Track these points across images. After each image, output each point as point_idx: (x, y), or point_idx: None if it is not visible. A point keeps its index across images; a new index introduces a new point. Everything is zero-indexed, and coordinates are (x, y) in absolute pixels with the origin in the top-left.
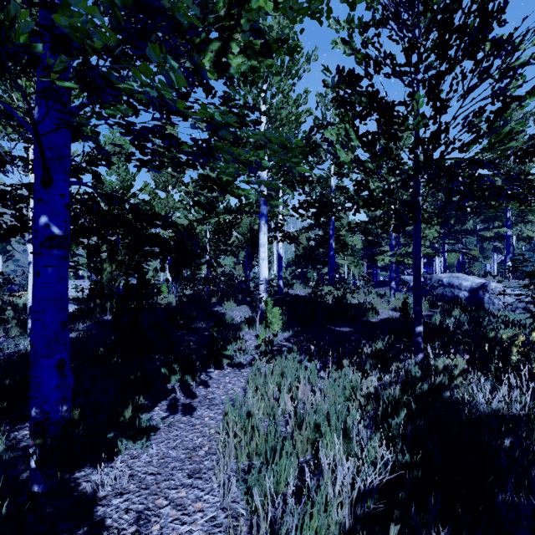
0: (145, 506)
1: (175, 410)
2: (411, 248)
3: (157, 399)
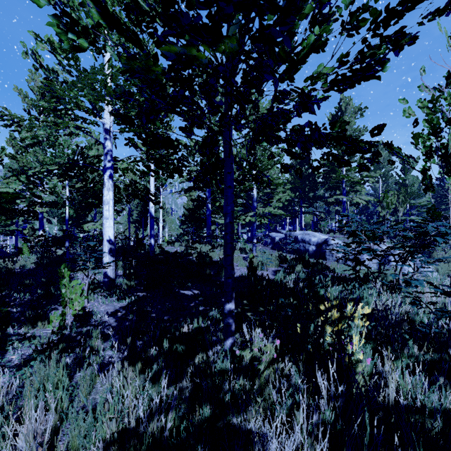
0: None
1: None
2: (267, 209)
3: None
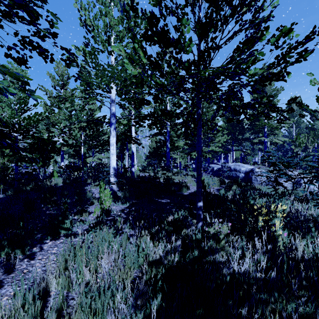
0: None
1: None
2: (211, 148)
3: None
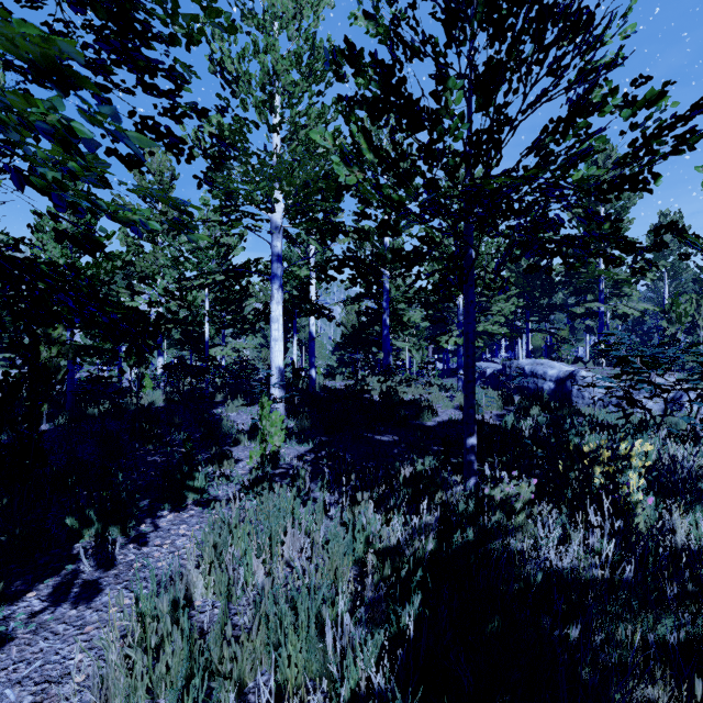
0: None
1: (63, 596)
2: (482, 326)
3: (42, 576)
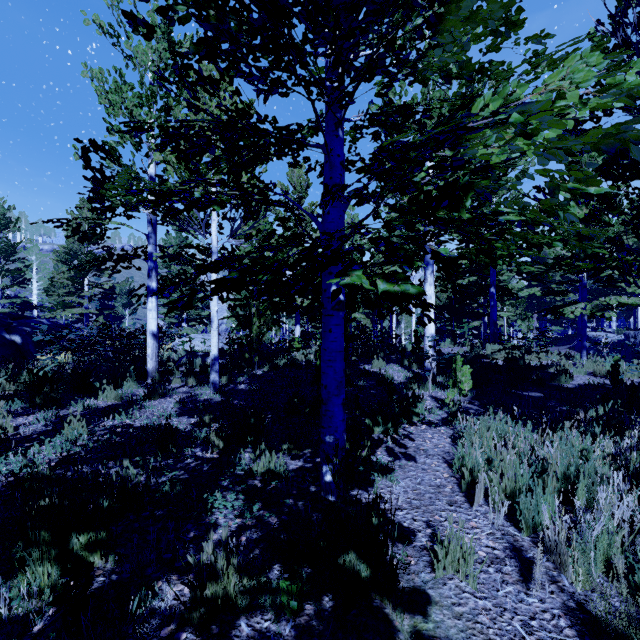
0: (426, 519)
1: (396, 456)
2: (615, 298)
3: (373, 446)
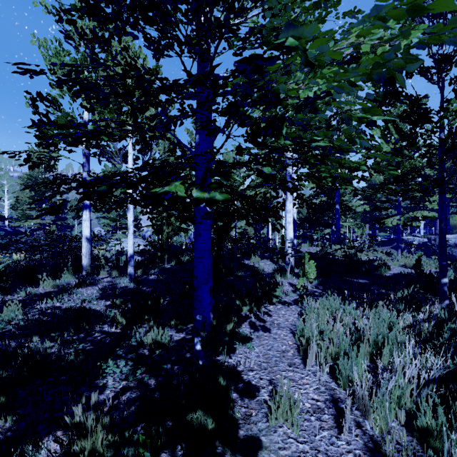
0: (270, 377)
1: (256, 329)
2: (419, 212)
3: (240, 321)
